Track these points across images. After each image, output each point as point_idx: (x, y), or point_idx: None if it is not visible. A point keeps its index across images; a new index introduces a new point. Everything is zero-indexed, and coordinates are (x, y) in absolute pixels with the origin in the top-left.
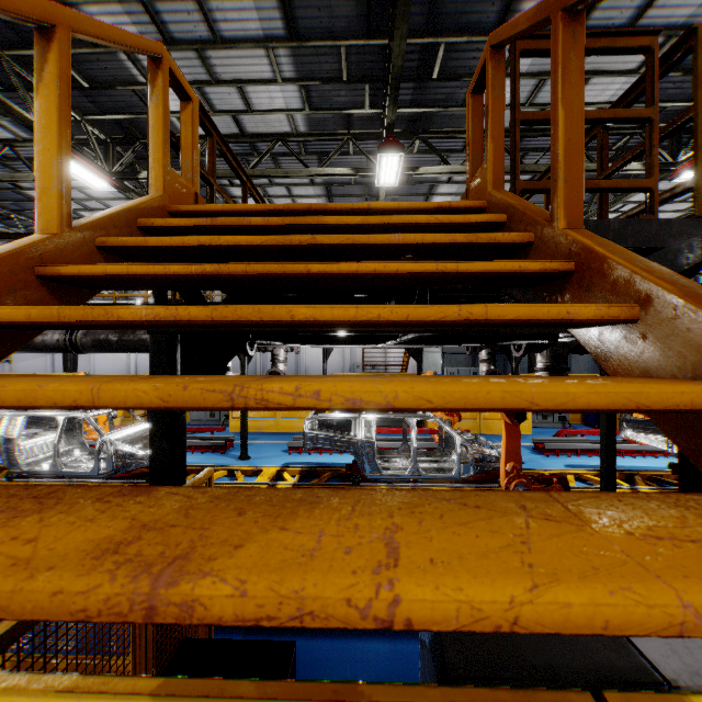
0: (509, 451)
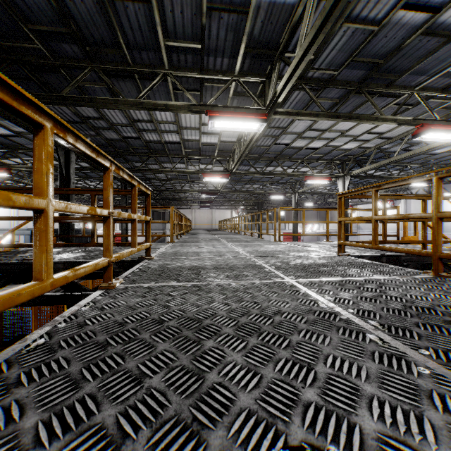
0: None
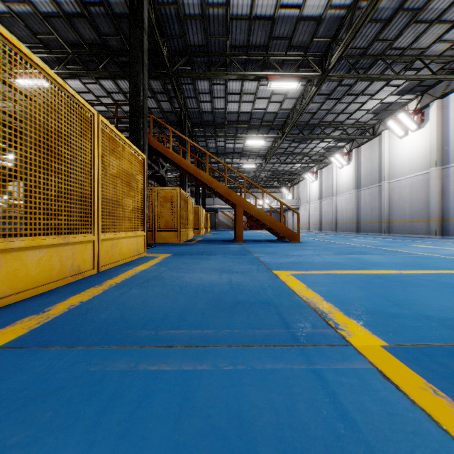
0: None
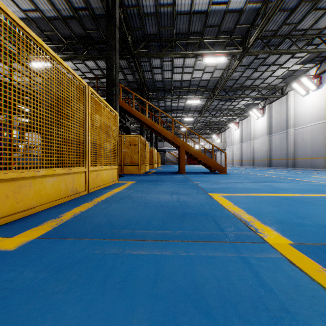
0: None
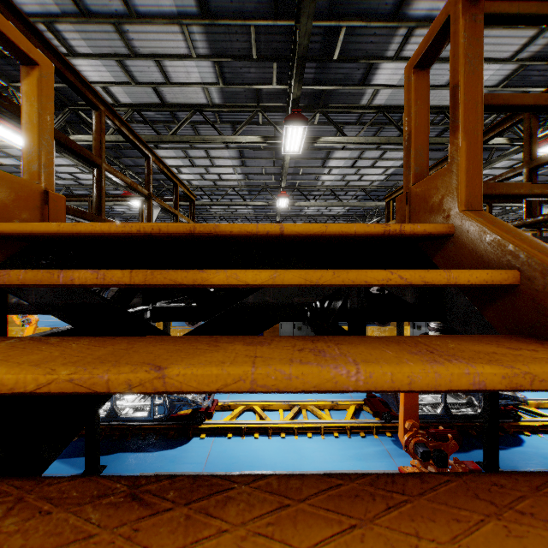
0: (407, 408)
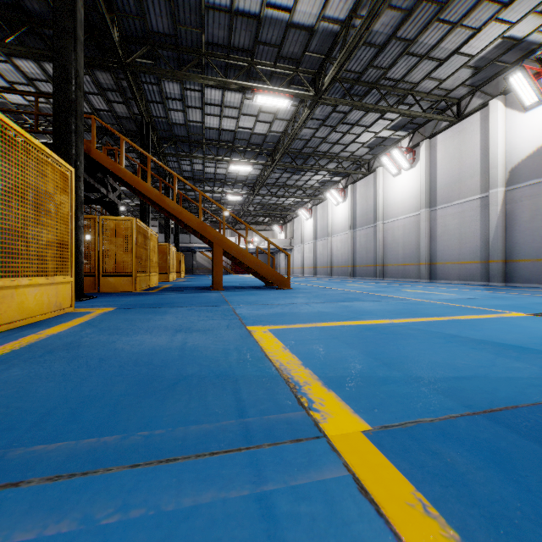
0: None
